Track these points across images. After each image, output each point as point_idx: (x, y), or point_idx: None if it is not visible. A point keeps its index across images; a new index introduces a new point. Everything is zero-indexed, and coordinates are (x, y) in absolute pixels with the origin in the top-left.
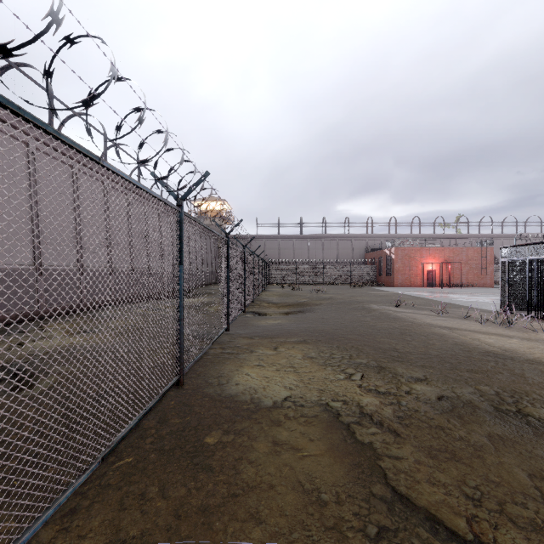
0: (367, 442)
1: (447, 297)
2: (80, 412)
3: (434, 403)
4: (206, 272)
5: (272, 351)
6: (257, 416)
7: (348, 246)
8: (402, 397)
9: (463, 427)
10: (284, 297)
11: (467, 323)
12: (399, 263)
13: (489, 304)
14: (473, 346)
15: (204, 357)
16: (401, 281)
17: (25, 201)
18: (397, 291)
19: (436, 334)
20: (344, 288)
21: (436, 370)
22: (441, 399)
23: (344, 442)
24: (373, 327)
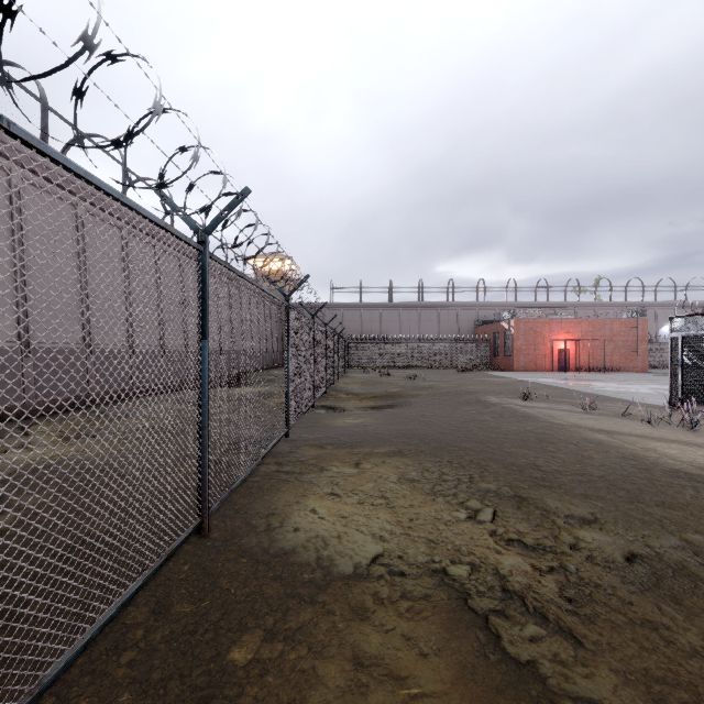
0: (527, 661)
1: (590, 386)
2: (31, 584)
3: (623, 569)
4: (265, 352)
5: (352, 469)
6: (325, 599)
7: (452, 318)
8: (567, 556)
9: (691, 625)
10: (368, 386)
11: (628, 424)
12: (522, 341)
13: (650, 396)
14: (651, 461)
15: (249, 479)
16: (524, 364)
17: (5, 251)
18: (520, 378)
19: (590, 441)
20: (448, 373)
21: (607, 503)
22: (632, 560)
23: (484, 660)
24: (497, 430)
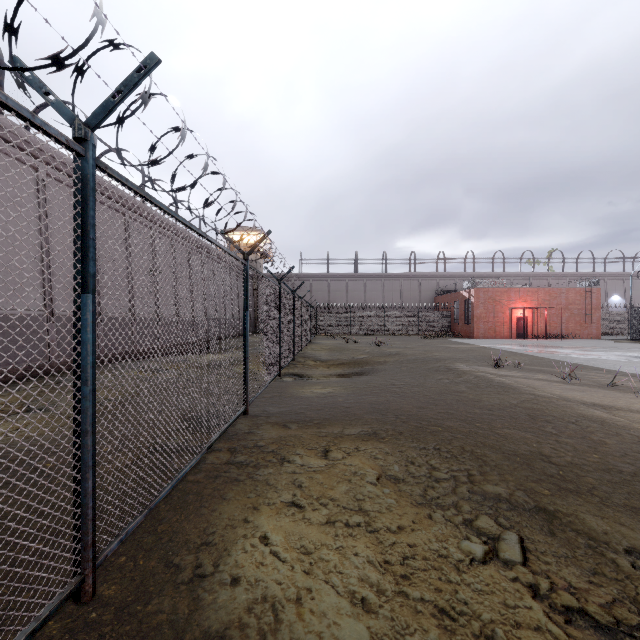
0: None
1: (555, 353)
2: None
3: None
4: (238, 319)
5: (319, 461)
6: None
7: (414, 288)
8: None
9: None
10: (335, 353)
11: (620, 396)
12: (481, 309)
13: (622, 364)
14: None
15: (188, 478)
16: (483, 331)
17: None
18: (482, 345)
19: (590, 419)
20: (412, 340)
21: None
22: None
23: None
24: (479, 404)
